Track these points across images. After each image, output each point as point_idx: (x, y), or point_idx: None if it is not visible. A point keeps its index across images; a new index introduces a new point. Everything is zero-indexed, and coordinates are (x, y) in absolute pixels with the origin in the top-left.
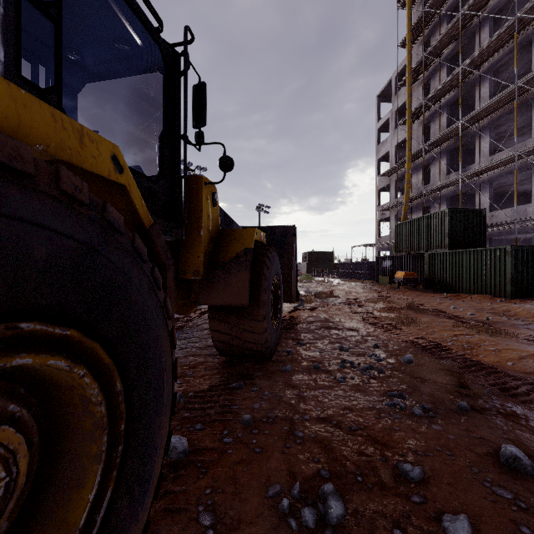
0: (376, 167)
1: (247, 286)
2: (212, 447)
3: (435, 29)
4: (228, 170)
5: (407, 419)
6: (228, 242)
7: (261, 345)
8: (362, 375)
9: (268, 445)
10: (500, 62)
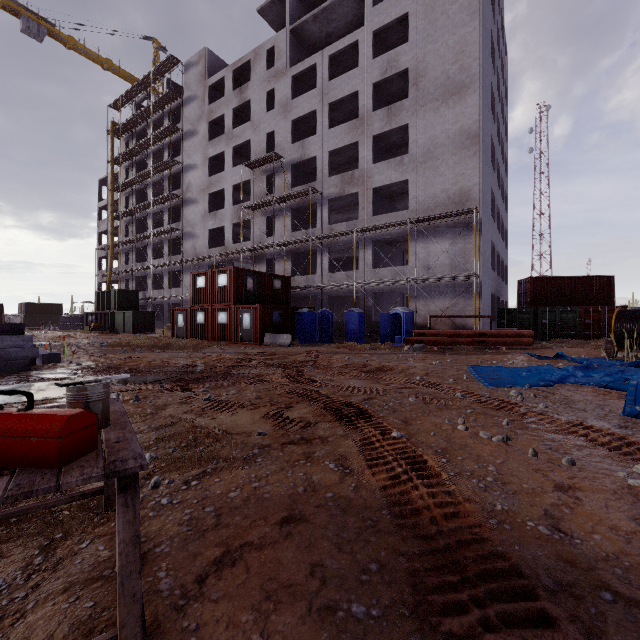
0: (98, 238)
1: None
2: None
3: (131, 166)
4: None
5: None
6: None
7: None
8: None
9: None
10: (155, 212)
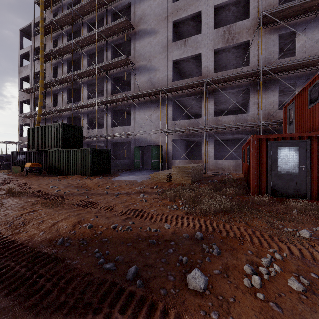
0: (19, 83)
1: None
2: None
3: (60, 10)
4: None
5: None
6: None
7: None
8: None
9: None
10: (92, 51)
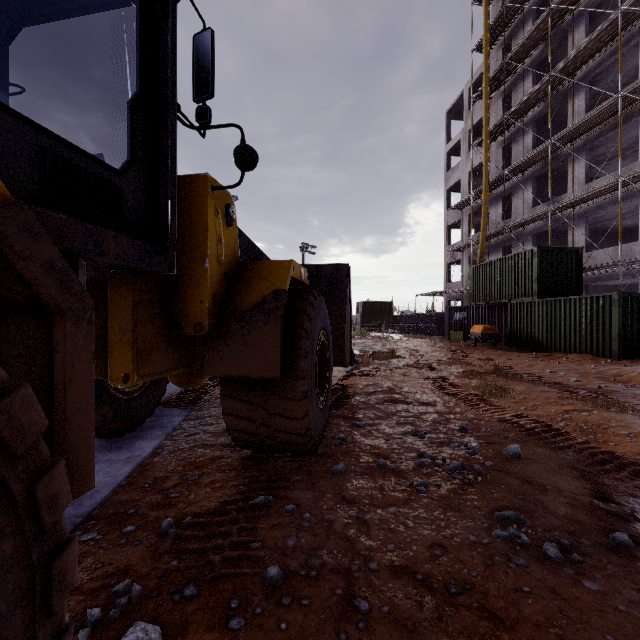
0: (445, 198)
1: (278, 347)
2: None
3: (517, 29)
4: (248, 168)
5: (538, 567)
6: (250, 280)
7: (300, 437)
8: (451, 478)
9: (307, 636)
10: (598, 67)
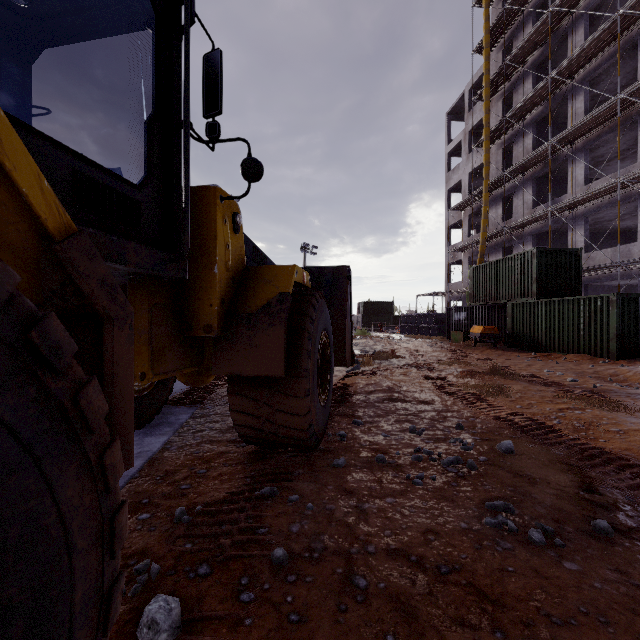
0: (446, 199)
1: (282, 348)
2: (220, 614)
3: (517, 31)
4: (254, 179)
5: (523, 550)
6: (255, 284)
7: (303, 432)
8: (446, 472)
9: (311, 608)
10: (597, 70)
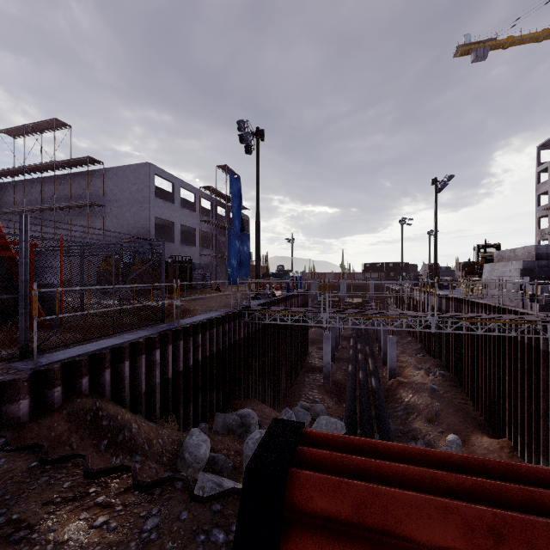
0: (536, 200)
1: None
2: None
3: None
4: None
5: None
6: None
7: None
8: None
9: None
10: None
